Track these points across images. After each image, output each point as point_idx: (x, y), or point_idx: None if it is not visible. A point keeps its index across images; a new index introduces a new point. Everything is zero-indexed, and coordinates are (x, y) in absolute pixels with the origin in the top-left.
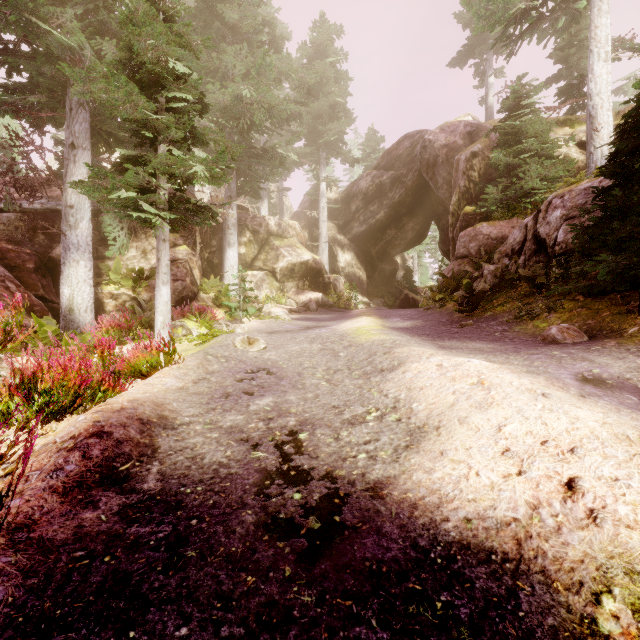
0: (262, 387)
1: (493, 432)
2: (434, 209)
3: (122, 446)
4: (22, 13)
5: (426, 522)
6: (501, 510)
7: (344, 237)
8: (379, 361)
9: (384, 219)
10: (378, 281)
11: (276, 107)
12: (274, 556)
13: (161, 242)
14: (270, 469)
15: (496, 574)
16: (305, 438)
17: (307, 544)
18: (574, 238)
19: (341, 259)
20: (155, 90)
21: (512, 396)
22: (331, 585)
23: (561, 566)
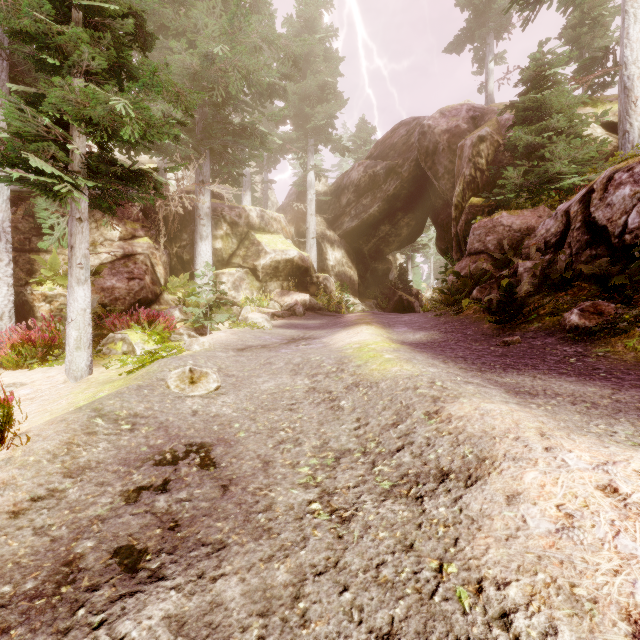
0: (174, 520)
1: None
2: (431, 204)
3: None
4: None
5: None
6: None
7: (334, 233)
8: (424, 438)
9: (377, 214)
10: (370, 281)
11: (255, 74)
12: None
13: (75, 222)
14: None
15: None
16: None
17: None
18: None
19: (331, 257)
20: None
21: None
22: None
23: None
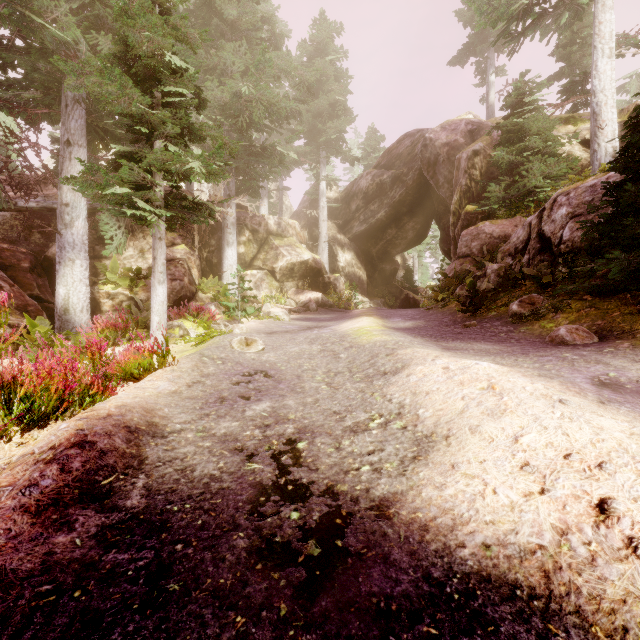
0: (259, 391)
1: (509, 443)
2: (435, 208)
3: (106, 457)
4: (15, 6)
5: (439, 548)
6: (524, 535)
7: (344, 236)
8: (381, 363)
9: (384, 218)
10: (378, 281)
11: (275, 104)
12: (268, 590)
13: (157, 240)
14: (266, 483)
15: (523, 614)
16: (304, 447)
17: (305, 575)
18: (584, 235)
19: (341, 259)
20: (151, 84)
21: (527, 403)
22: (333, 628)
23: (599, 606)
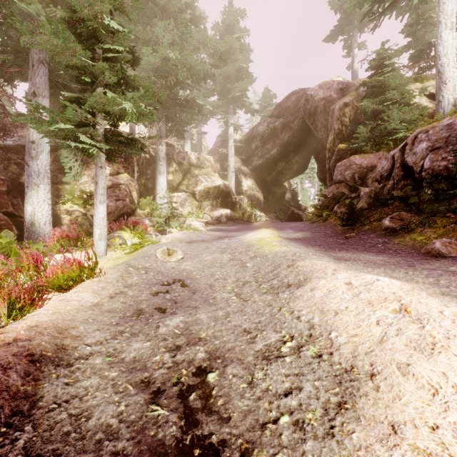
0: (175, 301)
1: None
2: (313, 147)
3: None
4: None
5: None
6: None
7: (246, 168)
8: (284, 274)
9: (276, 154)
10: (272, 201)
11: (195, 67)
12: None
13: (98, 168)
14: (168, 443)
15: None
16: (214, 381)
17: None
18: (456, 162)
19: (244, 184)
20: (93, 42)
21: (456, 335)
22: None
23: None
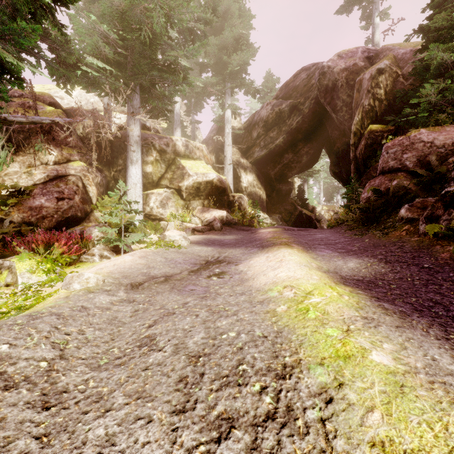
0: None
1: None
2: (326, 136)
3: None
4: None
5: None
6: None
7: (246, 161)
8: None
9: (282, 144)
10: (276, 199)
11: (176, 10)
12: None
13: None
14: None
15: None
16: None
17: None
18: None
19: (244, 180)
20: None
21: None
22: None
23: None
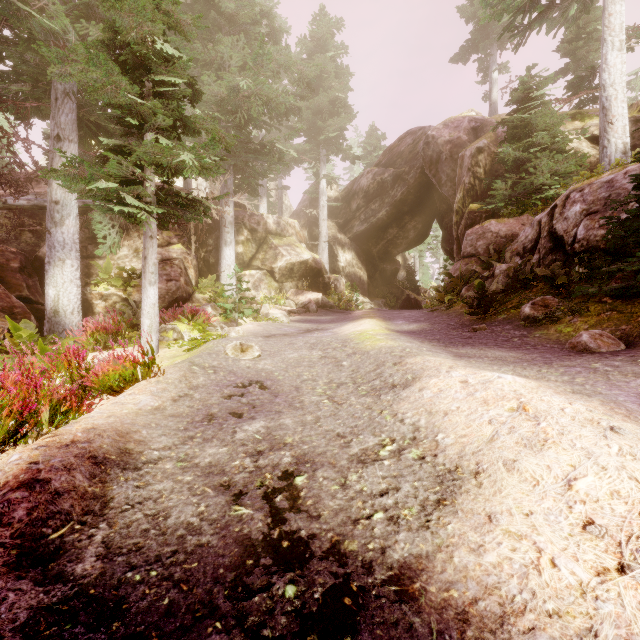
0: (253, 406)
1: (560, 489)
2: (437, 207)
3: (60, 500)
4: None
5: None
6: (607, 639)
7: (344, 236)
8: (389, 374)
9: (385, 218)
10: (379, 281)
11: (274, 100)
12: None
13: (148, 239)
14: (255, 537)
15: None
16: (303, 484)
17: None
18: (609, 233)
19: (341, 259)
20: (141, 73)
21: (571, 431)
22: None
23: None
